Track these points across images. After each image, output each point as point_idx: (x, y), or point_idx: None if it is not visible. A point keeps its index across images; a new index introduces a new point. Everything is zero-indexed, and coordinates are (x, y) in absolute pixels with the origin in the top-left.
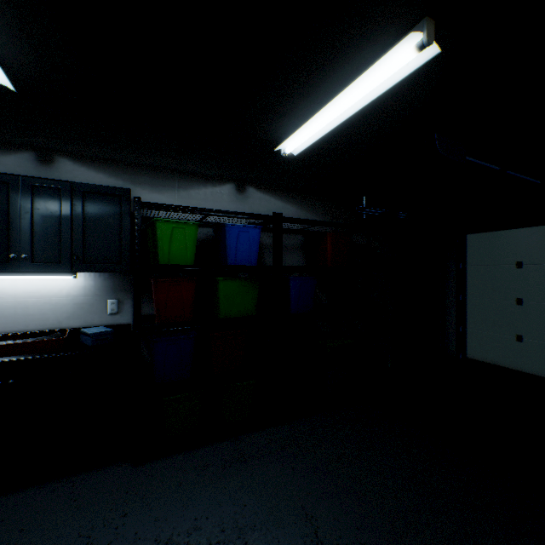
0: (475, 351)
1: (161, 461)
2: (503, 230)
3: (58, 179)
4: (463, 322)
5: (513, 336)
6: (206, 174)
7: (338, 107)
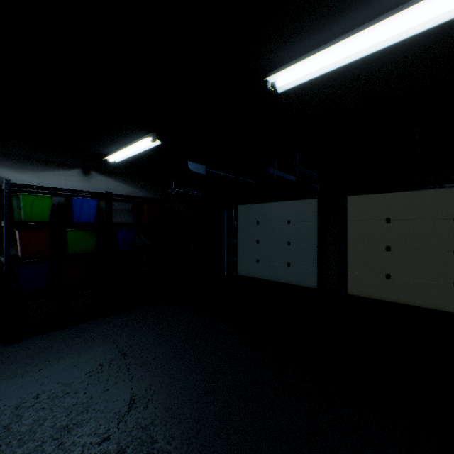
0: (241, 270)
1: (25, 340)
2: (252, 204)
3: None
4: (236, 255)
5: (256, 260)
6: (60, 162)
7: (130, 150)
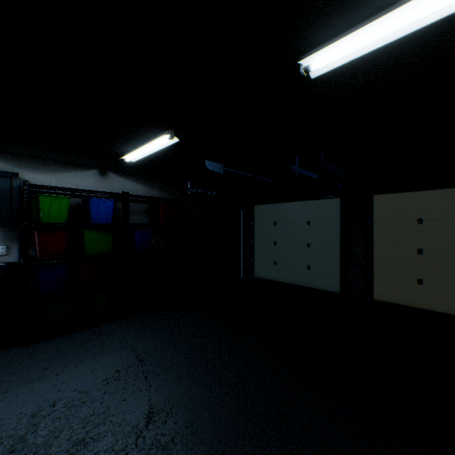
0: (258, 272)
1: (44, 342)
2: (269, 204)
3: None
4: (253, 256)
5: (273, 262)
6: (77, 163)
7: (147, 149)
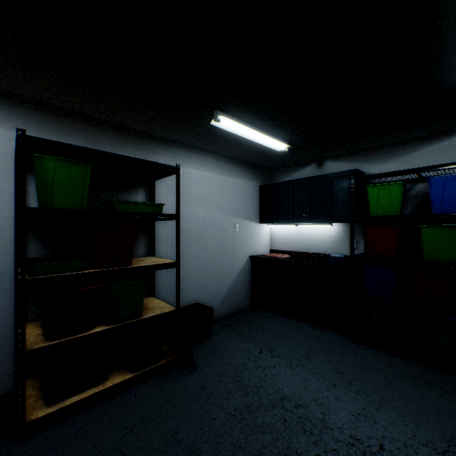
0: None
1: (365, 347)
2: None
3: (324, 173)
4: None
5: None
6: (430, 134)
7: None
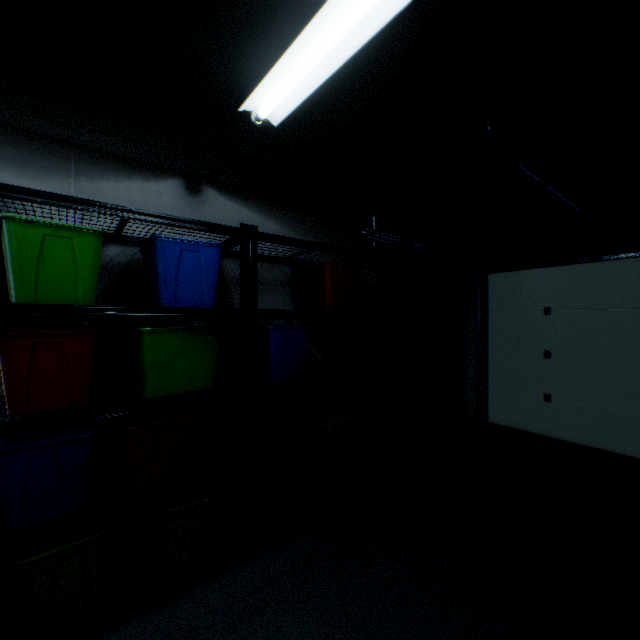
0: (498, 414)
1: None
2: (530, 269)
3: None
4: (484, 379)
5: (541, 396)
6: (131, 159)
7: (351, 9)
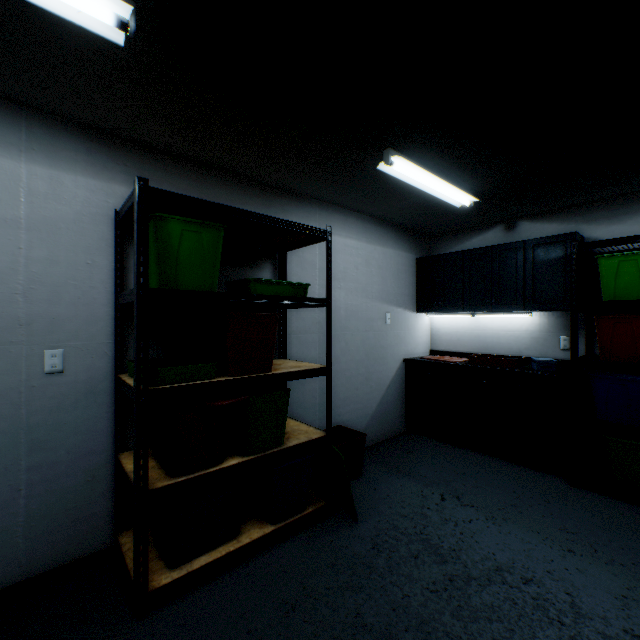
0: None
1: (598, 496)
2: None
3: (518, 239)
4: None
5: None
6: None
7: None
